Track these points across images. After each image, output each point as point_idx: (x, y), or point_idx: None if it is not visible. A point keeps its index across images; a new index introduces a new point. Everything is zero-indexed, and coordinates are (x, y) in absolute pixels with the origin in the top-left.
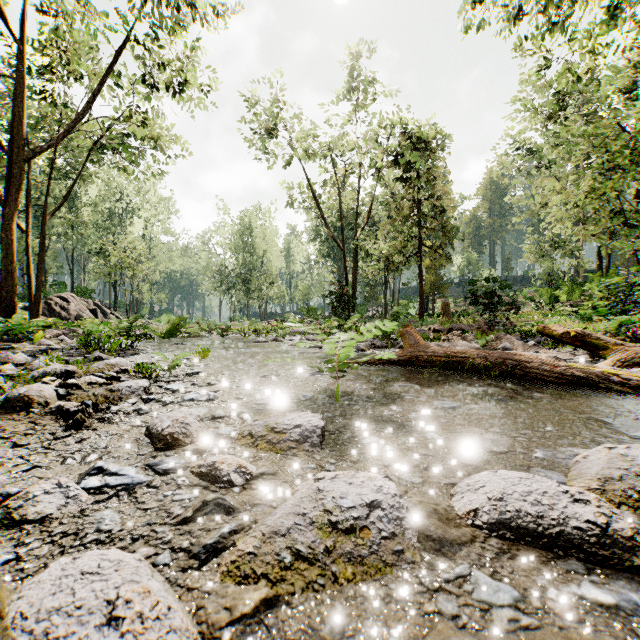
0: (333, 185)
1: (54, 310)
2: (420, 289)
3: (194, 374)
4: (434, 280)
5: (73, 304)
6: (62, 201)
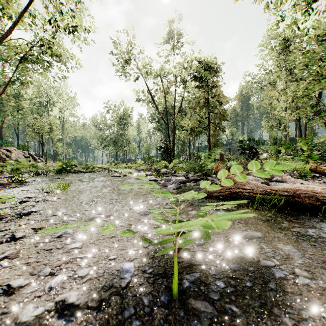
0: (162, 92)
1: (2, 157)
2: (209, 146)
3: (25, 215)
4: (215, 142)
5: (14, 153)
6: (3, 93)
